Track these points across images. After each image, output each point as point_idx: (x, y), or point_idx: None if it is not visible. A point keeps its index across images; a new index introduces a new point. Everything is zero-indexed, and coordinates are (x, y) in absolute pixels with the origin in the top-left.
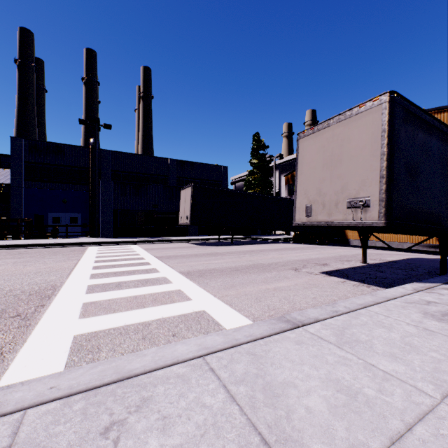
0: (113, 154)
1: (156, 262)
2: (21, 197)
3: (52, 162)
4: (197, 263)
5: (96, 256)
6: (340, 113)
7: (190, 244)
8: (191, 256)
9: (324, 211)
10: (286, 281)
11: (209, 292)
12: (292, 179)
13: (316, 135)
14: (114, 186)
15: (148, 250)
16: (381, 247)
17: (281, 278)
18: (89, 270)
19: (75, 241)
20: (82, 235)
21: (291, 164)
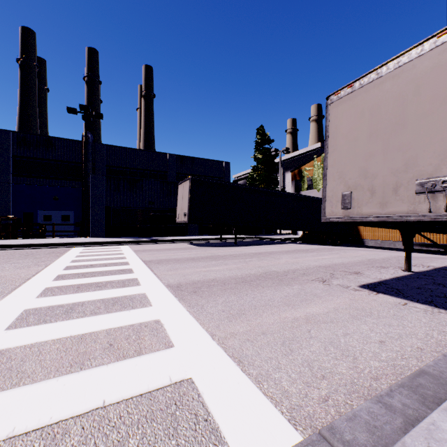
0: (108, 148)
1: (141, 268)
2: (8, 194)
3: (42, 156)
4: (193, 270)
5: (72, 260)
6: (400, 54)
7: (188, 245)
8: (187, 260)
9: (373, 199)
10: (318, 302)
11: (204, 328)
12: (299, 175)
13: (357, 93)
14: (106, 181)
15: (137, 253)
16: (433, 251)
17: (309, 297)
18: (47, 281)
19: (60, 241)
20: (74, 235)
21: (296, 161)
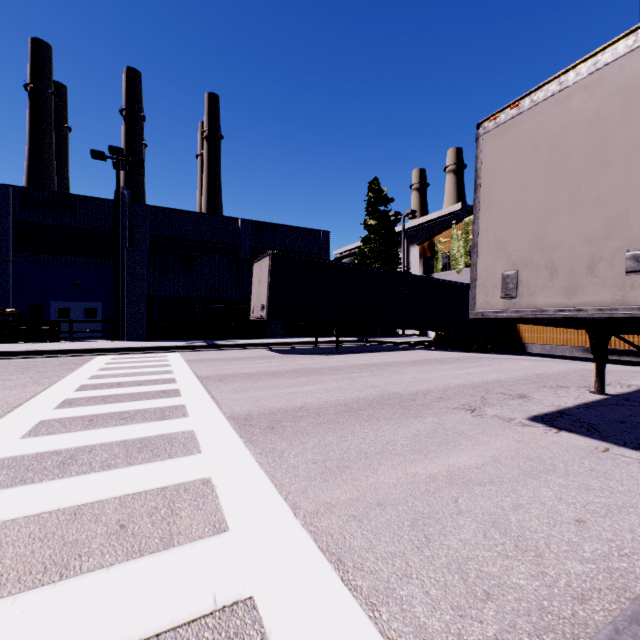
0: (152, 211)
1: (193, 389)
2: (7, 277)
3: (56, 222)
4: (271, 392)
5: (91, 375)
6: (599, 50)
7: (268, 352)
8: (263, 376)
9: (554, 283)
10: (467, 446)
11: (282, 493)
12: (430, 249)
13: (527, 116)
14: (148, 258)
15: (191, 364)
16: None
17: (451, 438)
18: (45, 410)
19: (80, 346)
20: (103, 336)
21: (425, 230)
